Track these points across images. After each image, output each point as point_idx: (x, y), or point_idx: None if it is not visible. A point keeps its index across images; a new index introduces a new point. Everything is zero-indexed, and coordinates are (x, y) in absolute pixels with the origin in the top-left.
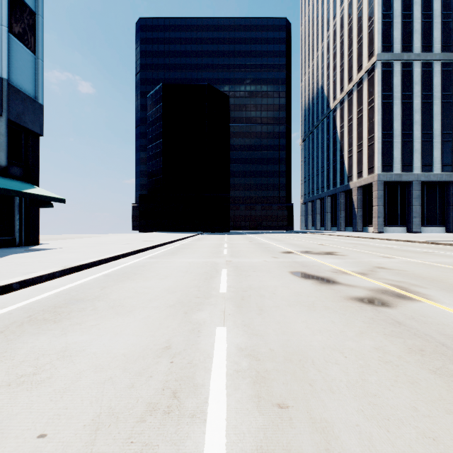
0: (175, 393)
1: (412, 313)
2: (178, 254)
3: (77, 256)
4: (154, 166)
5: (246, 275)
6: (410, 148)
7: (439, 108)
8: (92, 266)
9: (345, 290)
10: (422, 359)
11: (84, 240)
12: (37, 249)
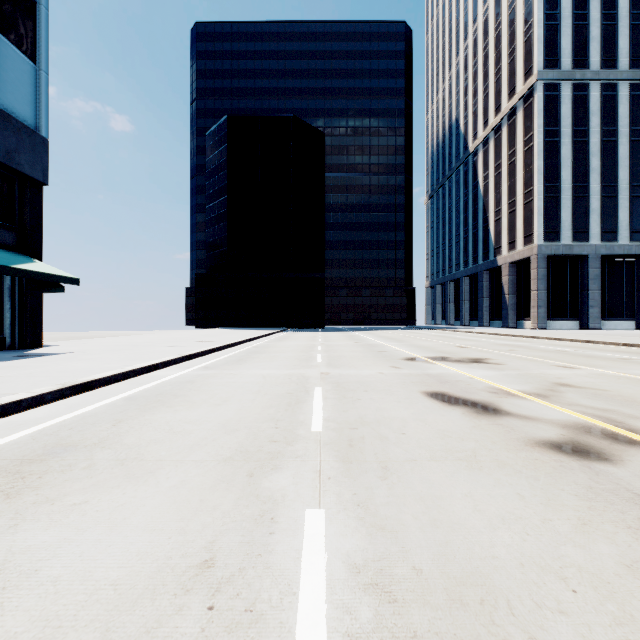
0: None
1: None
2: (248, 362)
3: (91, 366)
4: (217, 234)
5: (354, 398)
6: (584, 208)
7: (626, 150)
8: (111, 382)
9: (522, 427)
10: None
11: (112, 340)
12: (35, 354)
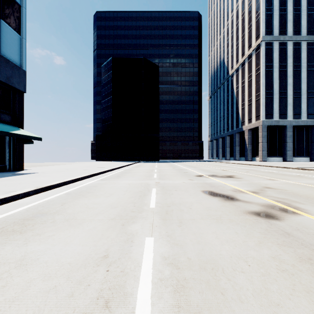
0: (108, 302)
1: (297, 225)
2: (121, 177)
3: (48, 179)
4: (106, 115)
5: (170, 193)
6: (285, 102)
7: (305, 74)
8: (58, 186)
9: (244, 206)
10: (311, 267)
11: (56, 167)
12: (21, 173)
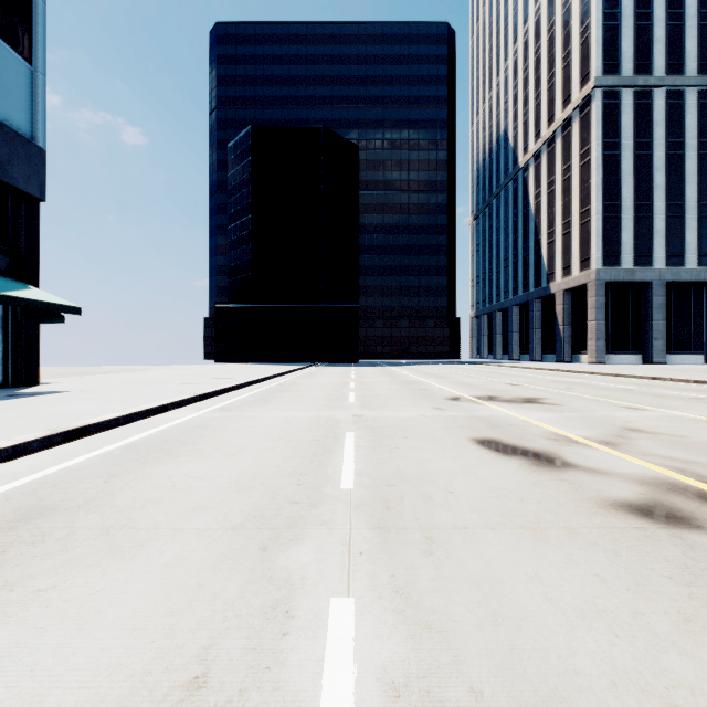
0: None
1: None
2: (271, 402)
3: (90, 407)
4: (239, 258)
5: (391, 447)
6: (648, 229)
7: (694, 164)
8: (111, 427)
9: (592, 483)
10: None
11: (119, 376)
12: (29, 393)
